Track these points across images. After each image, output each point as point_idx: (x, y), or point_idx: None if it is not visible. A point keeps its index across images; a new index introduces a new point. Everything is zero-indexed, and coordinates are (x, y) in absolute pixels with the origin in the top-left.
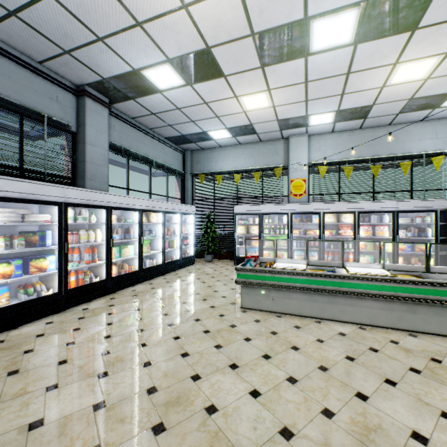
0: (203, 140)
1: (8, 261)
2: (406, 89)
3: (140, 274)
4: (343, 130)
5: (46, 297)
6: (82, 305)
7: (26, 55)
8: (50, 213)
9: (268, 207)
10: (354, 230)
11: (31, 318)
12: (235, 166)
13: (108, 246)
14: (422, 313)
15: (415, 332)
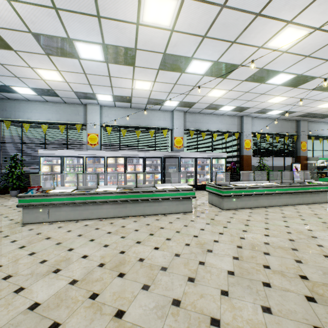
0: (8, 92)
1: None
2: (145, 93)
3: None
4: (122, 107)
5: None
6: None
7: None
8: None
9: (68, 152)
10: (124, 167)
11: None
12: (43, 118)
13: None
14: (129, 207)
15: (126, 217)
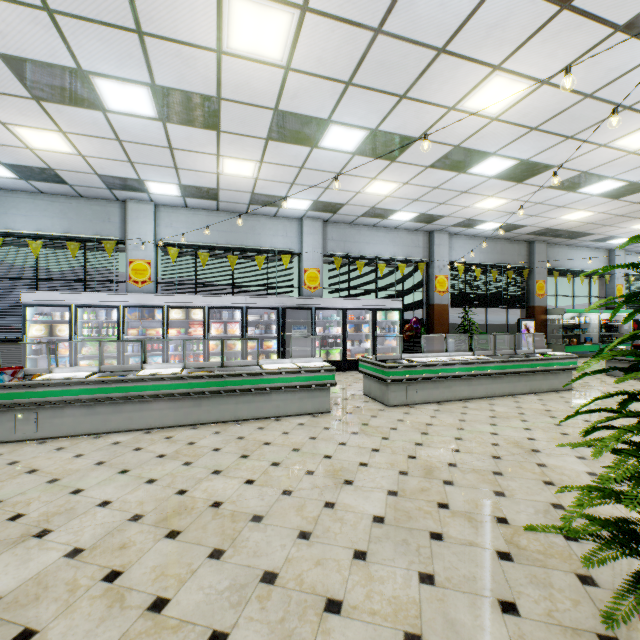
0: None
1: None
2: (244, 183)
3: None
4: (200, 208)
5: None
6: None
7: None
8: None
9: (87, 297)
10: (204, 328)
11: None
12: (33, 227)
13: None
14: (207, 406)
15: (200, 425)
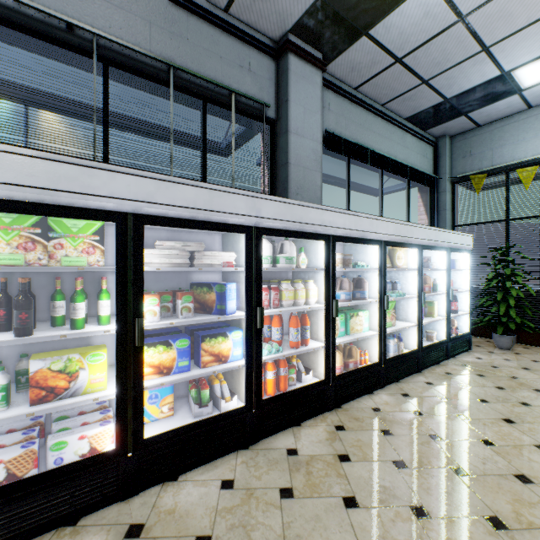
0: (489, 102)
1: (167, 341)
2: None
3: (380, 369)
4: None
5: (225, 415)
6: (285, 434)
7: (208, 1)
8: (235, 250)
9: None
10: None
11: (201, 457)
12: None
13: (328, 315)
14: None
15: None
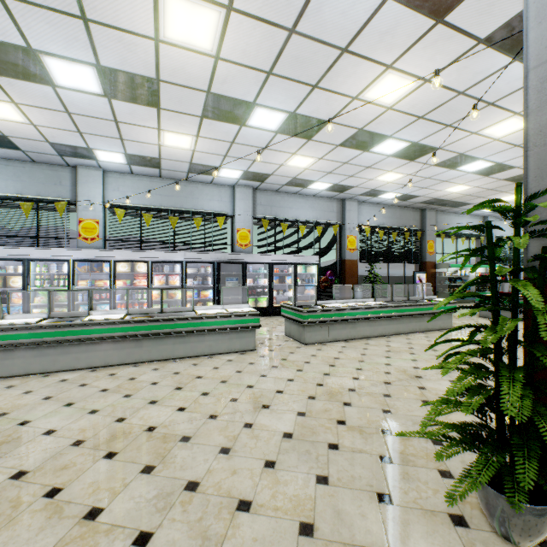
0: None
1: None
2: (183, 154)
3: None
4: (144, 174)
5: None
6: None
7: None
8: None
9: (39, 252)
10: (148, 279)
11: None
12: None
13: None
14: (147, 346)
15: (141, 363)
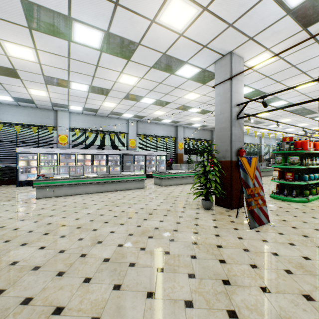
0: None
1: None
2: (109, 108)
3: None
4: (88, 114)
5: None
6: None
7: None
8: None
9: (44, 150)
10: (92, 162)
11: None
12: (15, 120)
13: None
14: (106, 186)
15: (104, 192)
